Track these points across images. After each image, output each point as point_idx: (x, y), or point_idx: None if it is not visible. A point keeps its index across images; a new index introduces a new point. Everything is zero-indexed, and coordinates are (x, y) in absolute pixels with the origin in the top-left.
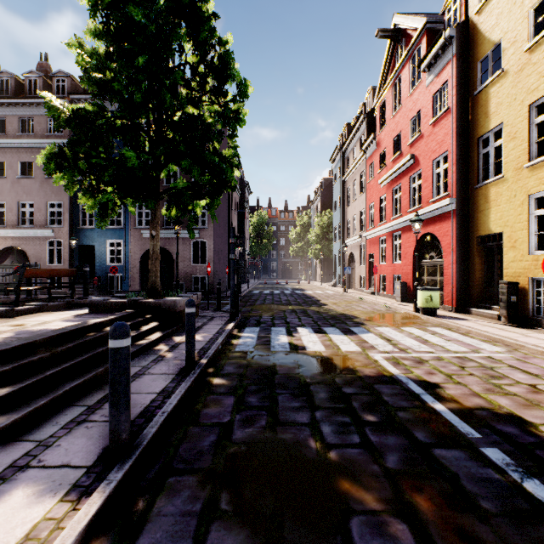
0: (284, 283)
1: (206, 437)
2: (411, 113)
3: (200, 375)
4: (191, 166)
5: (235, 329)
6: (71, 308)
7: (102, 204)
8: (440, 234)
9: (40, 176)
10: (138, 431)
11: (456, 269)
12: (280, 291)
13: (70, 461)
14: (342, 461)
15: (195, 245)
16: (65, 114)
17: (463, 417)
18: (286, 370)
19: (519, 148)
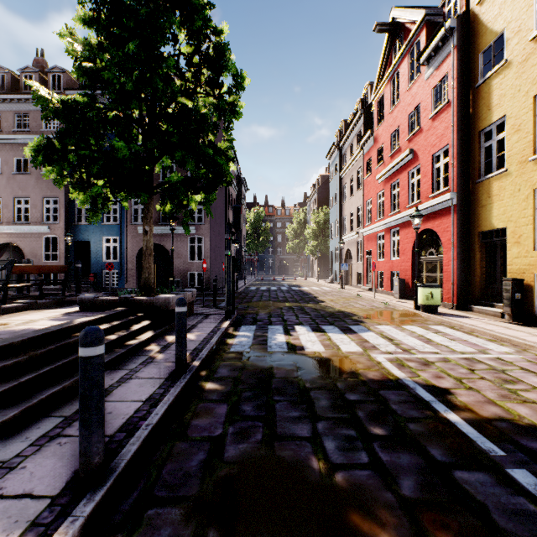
0: (281, 279)
1: (194, 455)
2: (410, 107)
3: (191, 379)
4: (185, 158)
5: (230, 327)
6: (62, 305)
7: (94, 199)
8: (440, 229)
9: (36, 172)
10: (117, 449)
11: (456, 265)
12: (276, 288)
13: (33, 490)
14: (349, 486)
15: (191, 241)
16: (54, 104)
17: (481, 430)
18: (283, 373)
19: (524, 140)
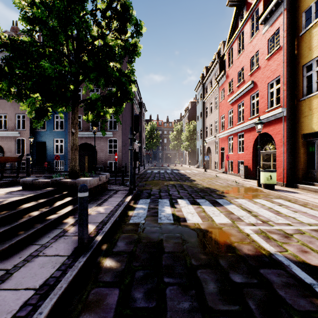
0: (166, 165)
1: None
2: (251, 53)
3: (92, 254)
4: (98, 78)
5: (132, 201)
6: (13, 185)
7: (37, 110)
8: (274, 133)
9: None
10: None
11: (286, 156)
12: (164, 171)
13: None
14: None
15: (111, 142)
16: (3, 39)
17: None
18: (171, 246)
19: None
